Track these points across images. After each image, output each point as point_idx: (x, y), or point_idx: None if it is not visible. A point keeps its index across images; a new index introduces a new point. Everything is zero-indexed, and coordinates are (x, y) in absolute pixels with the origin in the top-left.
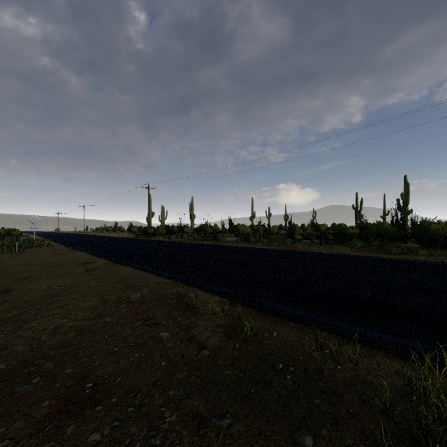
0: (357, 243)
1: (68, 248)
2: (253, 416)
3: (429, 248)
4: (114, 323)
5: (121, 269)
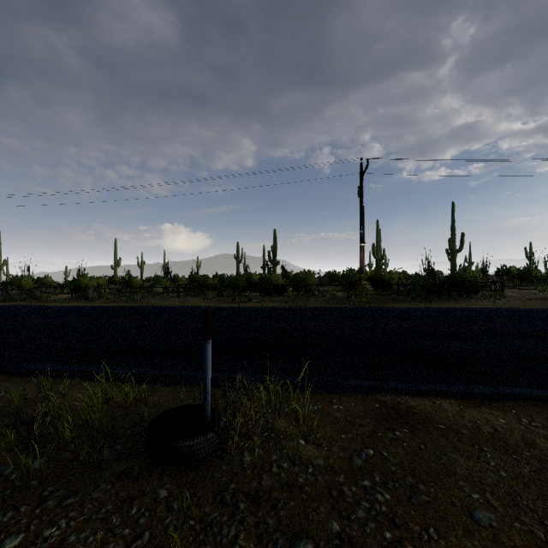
0: (210, 294)
1: None
2: None
3: (260, 296)
4: None
5: None
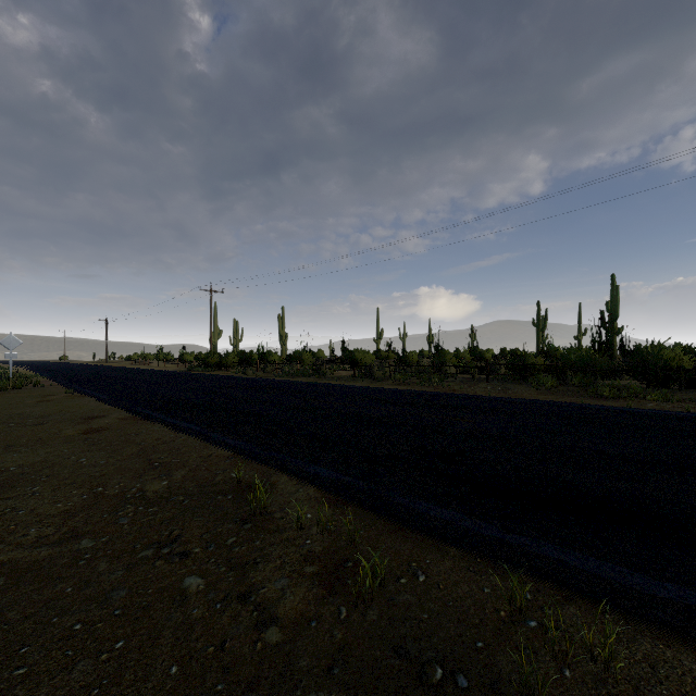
0: (547, 380)
1: (67, 390)
2: None
3: (662, 390)
4: (96, 554)
5: (146, 430)
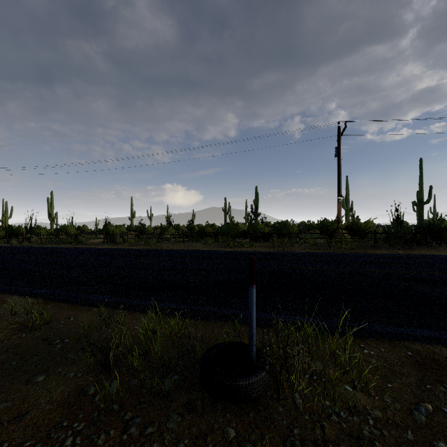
0: (209, 240)
1: None
2: (0, 379)
3: (251, 242)
4: None
5: None
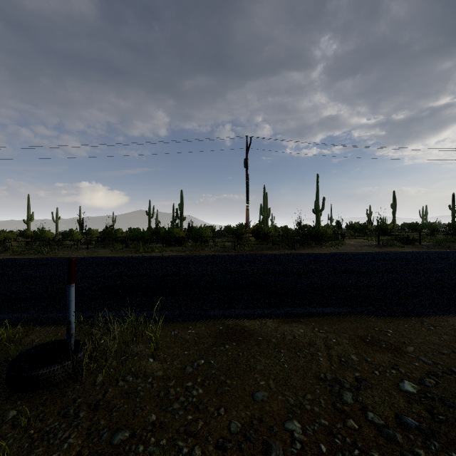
0: (118, 246)
1: None
2: None
3: (162, 247)
4: None
5: None
